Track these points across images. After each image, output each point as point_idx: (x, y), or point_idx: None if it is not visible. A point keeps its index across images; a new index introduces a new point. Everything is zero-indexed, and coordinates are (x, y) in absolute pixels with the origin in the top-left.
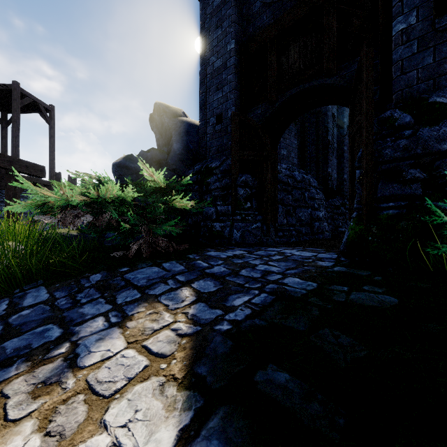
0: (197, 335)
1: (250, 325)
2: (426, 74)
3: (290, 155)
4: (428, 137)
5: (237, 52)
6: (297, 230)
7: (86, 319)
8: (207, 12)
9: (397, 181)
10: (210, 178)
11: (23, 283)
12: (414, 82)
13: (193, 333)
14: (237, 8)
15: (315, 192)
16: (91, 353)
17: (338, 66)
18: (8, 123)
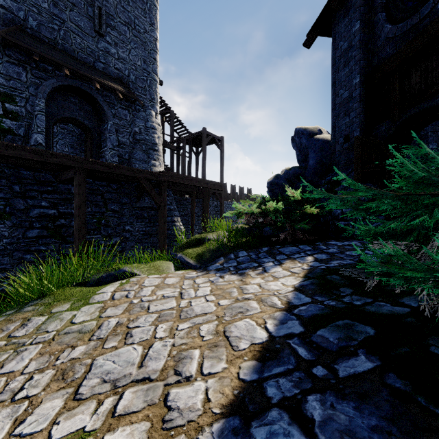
0: (310, 269)
1: (334, 267)
2: None
3: None
4: None
5: (362, 83)
6: None
7: (265, 262)
8: (336, 55)
9: None
10: (337, 187)
11: (235, 249)
12: None
13: (309, 268)
14: (362, 47)
15: None
16: (270, 270)
17: None
18: (199, 154)
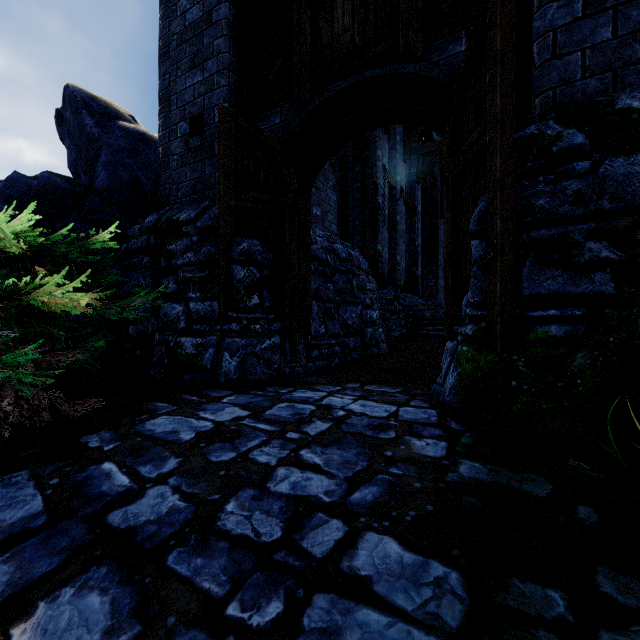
0: None
1: None
2: (600, 60)
3: (327, 218)
4: (625, 176)
5: None
6: (341, 343)
7: None
8: None
9: (562, 266)
10: (175, 242)
11: None
12: (577, 73)
13: None
14: None
15: (366, 279)
16: None
17: (425, 43)
18: None
